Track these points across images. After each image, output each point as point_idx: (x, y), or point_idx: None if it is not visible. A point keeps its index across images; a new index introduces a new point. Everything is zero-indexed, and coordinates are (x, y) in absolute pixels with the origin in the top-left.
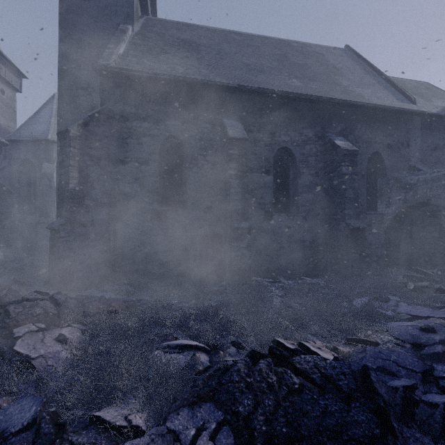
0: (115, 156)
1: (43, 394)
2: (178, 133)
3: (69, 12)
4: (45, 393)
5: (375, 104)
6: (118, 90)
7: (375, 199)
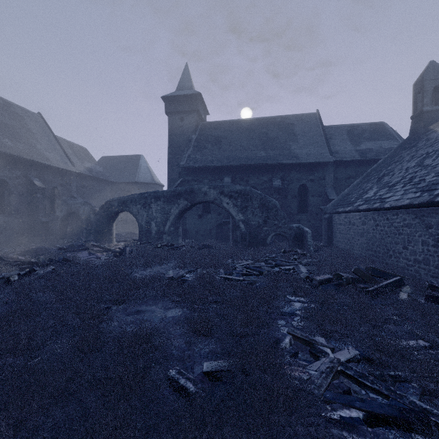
0: None
1: None
2: None
3: None
4: None
5: (54, 166)
6: None
7: (55, 208)
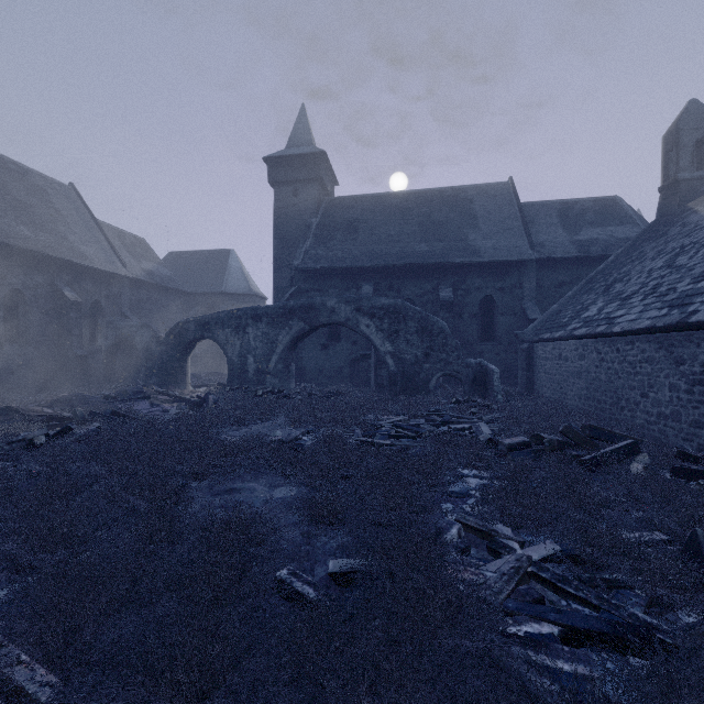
0: None
1: None
2: None
3: None
4: None
5: (96, 268)
6: None
7: (97, 334)
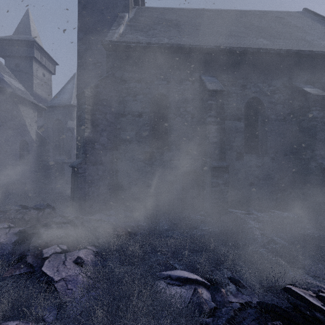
0: (117, 111)
1: (63, 323)
2: (164, 91)
3: (84, 9)
4: (65, 321)
5: None
6: (119, 60)
7: None
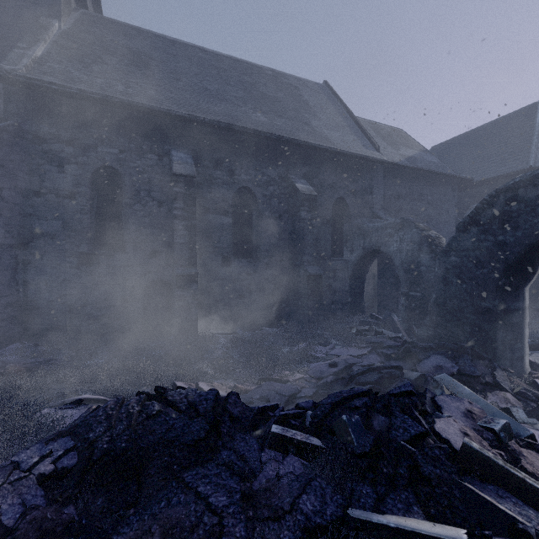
0: (27, 185)
1: None
2: (115, 163)
3: None
4: None
5: (337, 149)
6: (31, 104)
7: (341, 245)
